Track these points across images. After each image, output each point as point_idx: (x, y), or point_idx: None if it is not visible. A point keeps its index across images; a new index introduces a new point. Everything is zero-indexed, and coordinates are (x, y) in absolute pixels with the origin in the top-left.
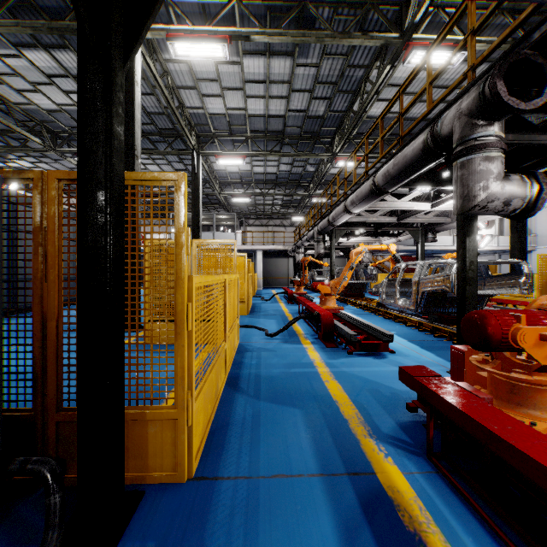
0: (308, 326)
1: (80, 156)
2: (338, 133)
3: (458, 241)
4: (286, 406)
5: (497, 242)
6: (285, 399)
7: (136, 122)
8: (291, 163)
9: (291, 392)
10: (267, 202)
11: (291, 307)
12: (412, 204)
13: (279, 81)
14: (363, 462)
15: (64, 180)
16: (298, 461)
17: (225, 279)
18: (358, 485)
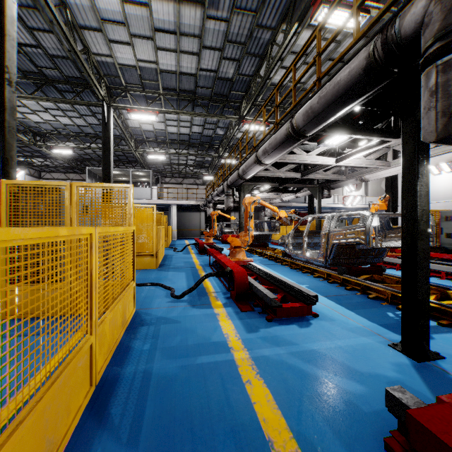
0: (218, 280)
1: None
2: (246, 98)
3: (405, 185)
4: None
5: (364, 201)
6: (182, 447)
7: (8, 39)
8: (203, 125)
9: (195, 422)
10: (181, 162)
11: (202, 258)
12: (319, 158)
13: (190, 34)
14: None
15: None
16: None
17: (89, 233)
18: None
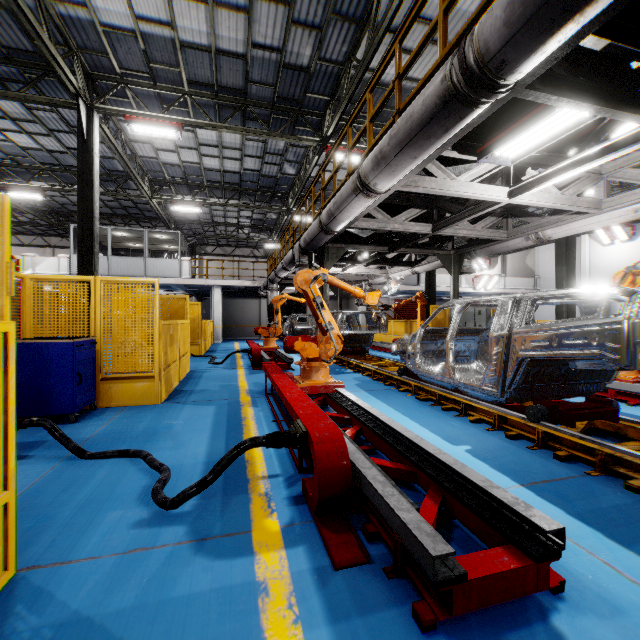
0: None
1: None
2: (331, 106)
3: None
4: None
5: (503, 283)
6: None
7: None
8: (261, 157)
9: None
10: (229, 221)
11: (256, 377)
12: (478, 188)
13: None
14: None
15: None
16: None
17: None
18: None
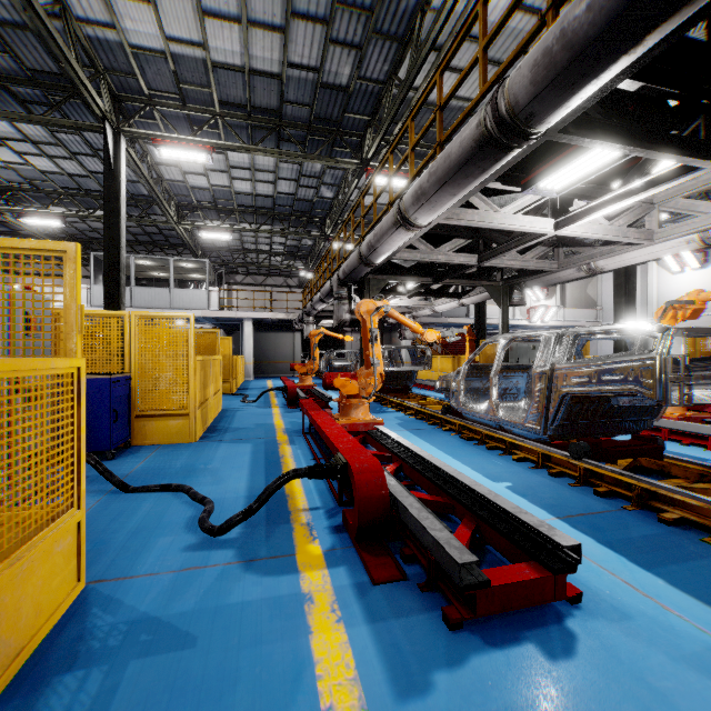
0: None
1: None
2: (372, 127)
3: None
4: None
5: (562, 315)
6: None
7: None
8: (297, 180)
9: None
10: (261, 248)
11: (292, 416)
12: (523, 220)
13: None
14: None
15: None
16: None
17: None
18: None
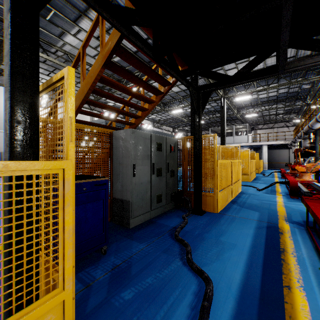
0: (286, 189)
1: (194, 135)
2: None
3: None
4: (254, 208)
5: None
6: (254, 207)
7: None
8: (288, 87)
9: (258, 206)
10: (271, 113)
11: (282, 180)
12: None
13: None
14: (275, 222)
15: (188, 138)
16: (251, 217)
17: (231, 161)
18: (269, 224)
